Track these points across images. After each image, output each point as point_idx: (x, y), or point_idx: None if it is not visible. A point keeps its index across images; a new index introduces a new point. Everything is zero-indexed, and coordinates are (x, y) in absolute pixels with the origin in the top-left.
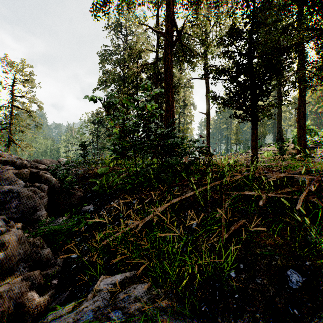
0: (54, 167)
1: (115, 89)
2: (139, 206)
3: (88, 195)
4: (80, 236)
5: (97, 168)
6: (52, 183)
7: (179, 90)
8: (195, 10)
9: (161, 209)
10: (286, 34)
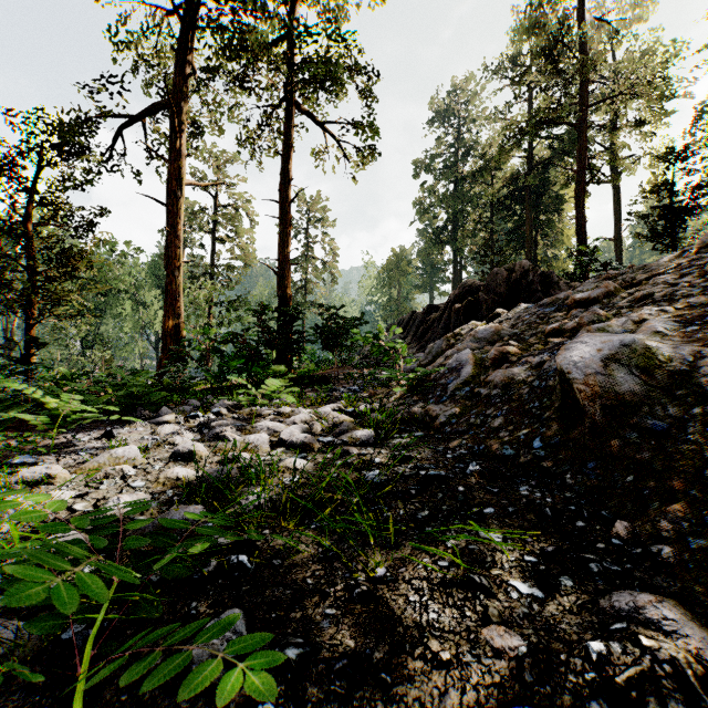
0: None
1: (448, 216)
2: None
3: None
4: None
5: None
6: None
7: (562, 205)
8: (609, 134)
9: None
10: (699, 188)
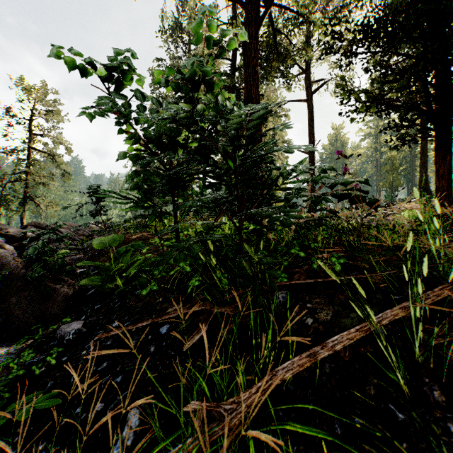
0: (37, 234)
1: None
2: (142, 400)
3: (89, 292)
4: (0, 435)
5: (129, 236)
6: (9, 268)
7: (267, 117)
8: None
9: (232, 435)
10: None
